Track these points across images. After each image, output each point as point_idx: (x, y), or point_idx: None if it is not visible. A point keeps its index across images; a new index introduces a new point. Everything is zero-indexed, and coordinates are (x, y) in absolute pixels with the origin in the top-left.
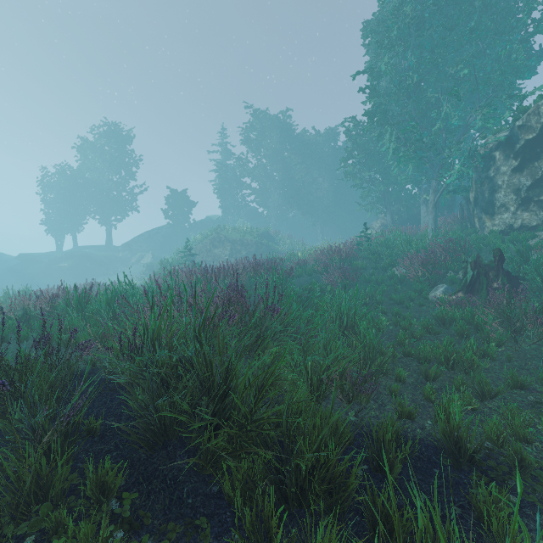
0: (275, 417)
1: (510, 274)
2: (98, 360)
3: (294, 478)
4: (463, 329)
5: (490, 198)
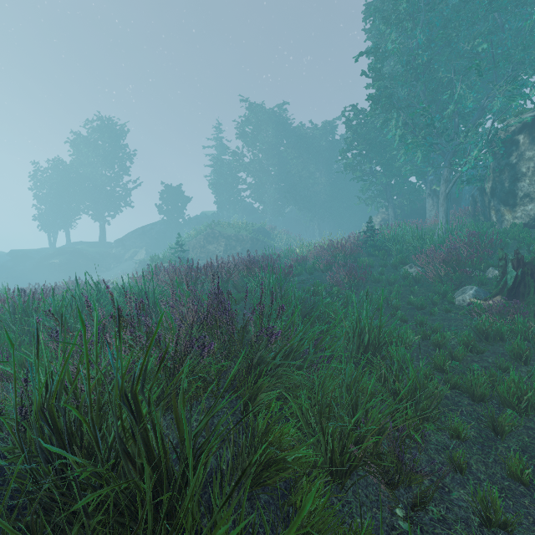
0: None
1: None
2: None
3: None
4: (522, 349)
5: (511, 188)
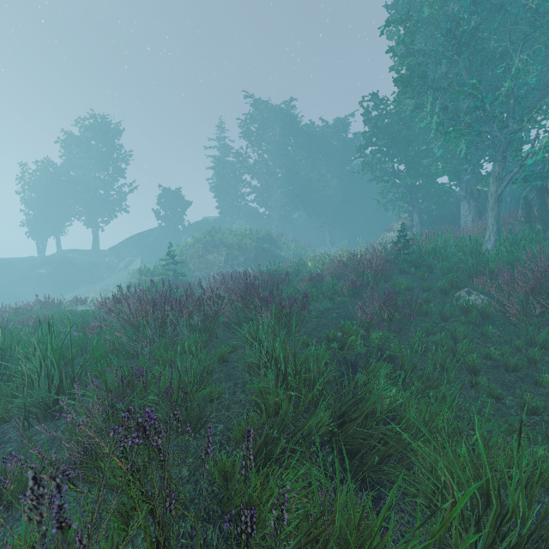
0: None
1: None
2: None
3: None
4: None
5: None
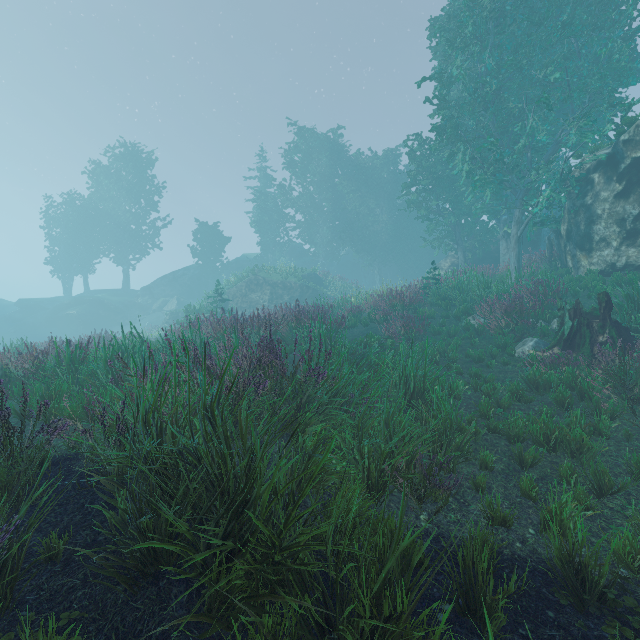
0: (315, 542)
1: (619, 325)
2: (76, 445)
3: None
4: (564, 396)
5: (587, 231)
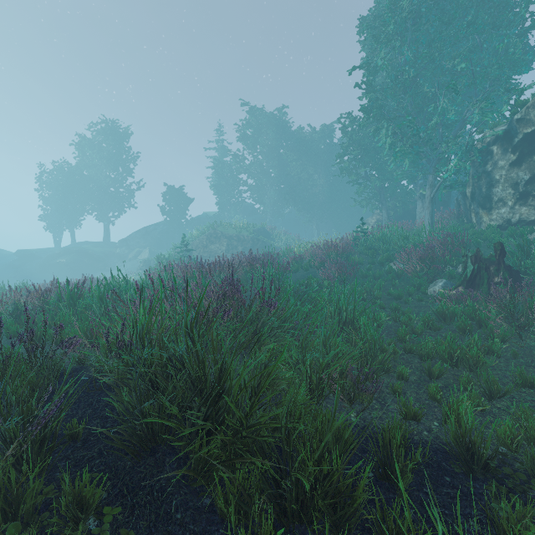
0: (273, 421)
1: (511, 268)
2: (85, 357)
3: (295, 491)
4: (465, 325)
5: (488, 193)
